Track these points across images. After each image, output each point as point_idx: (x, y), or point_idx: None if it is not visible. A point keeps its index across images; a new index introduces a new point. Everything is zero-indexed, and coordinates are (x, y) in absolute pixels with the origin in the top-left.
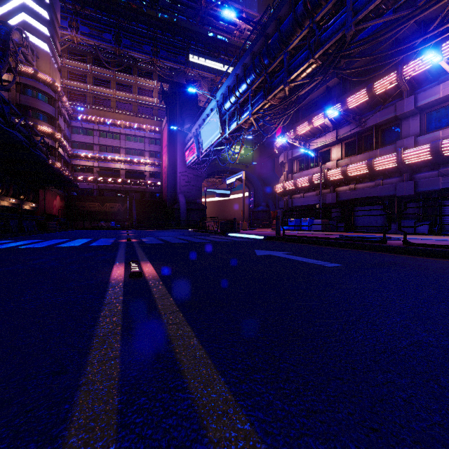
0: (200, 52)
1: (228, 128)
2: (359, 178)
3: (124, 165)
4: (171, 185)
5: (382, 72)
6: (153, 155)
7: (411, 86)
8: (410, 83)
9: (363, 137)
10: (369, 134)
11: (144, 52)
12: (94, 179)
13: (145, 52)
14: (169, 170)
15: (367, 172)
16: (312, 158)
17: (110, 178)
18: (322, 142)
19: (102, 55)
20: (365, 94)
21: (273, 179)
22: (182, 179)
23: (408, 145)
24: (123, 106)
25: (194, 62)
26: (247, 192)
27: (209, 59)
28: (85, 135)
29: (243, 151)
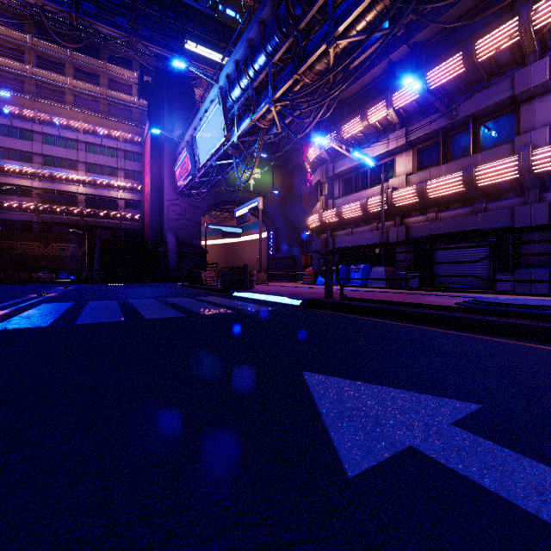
0: (201, 40)
1: (237, 128)
2: (444, 202)
3: (84, 188)
4: (155, 219)
5: (487, 26)
6: (130, 176)
7: (540, 45)
8: (539, 40)
9: (448, 138)
10: (459, 132)
11: (118, 27)
12: (33, 207)
13: (119, 27)
14: (152, 197)
15: (461, 191)
16: (364, 175)
17: (61, 206)
18: (382, 148)
19: (51, 23)
20: (459, 62)
21: (299, 215)
22: (171, 210)
23: (538, 142)
24: (85, 104)
25: (192, 50)
26: (265, 232)
27: (213, 49)
28: (19, 139)
29: (260, 176)
